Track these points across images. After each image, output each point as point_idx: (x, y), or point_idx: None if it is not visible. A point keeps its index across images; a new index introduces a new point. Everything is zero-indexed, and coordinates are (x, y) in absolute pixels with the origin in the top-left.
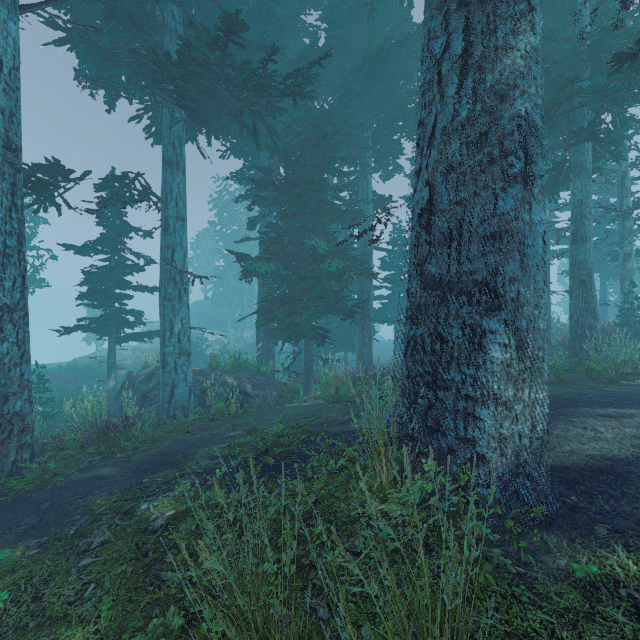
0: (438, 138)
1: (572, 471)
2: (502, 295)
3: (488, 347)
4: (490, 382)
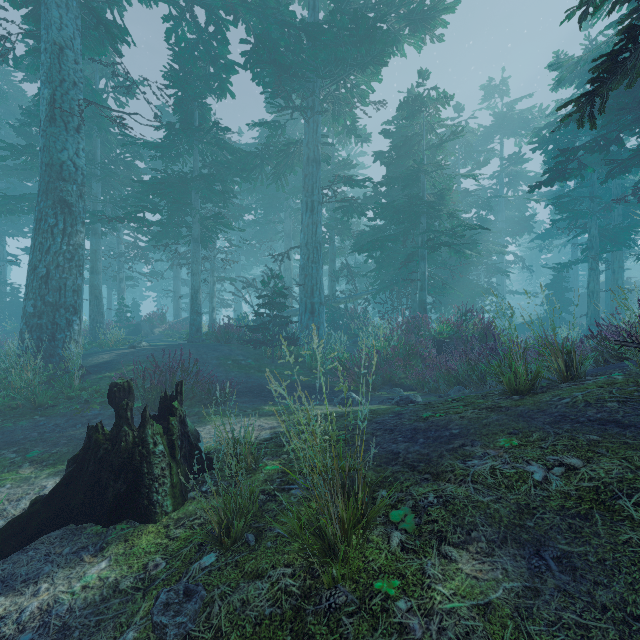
0: (52, 253)
1: (96, 365)
2: (76, 309)
3: (72, 325)
4: (73, 336)
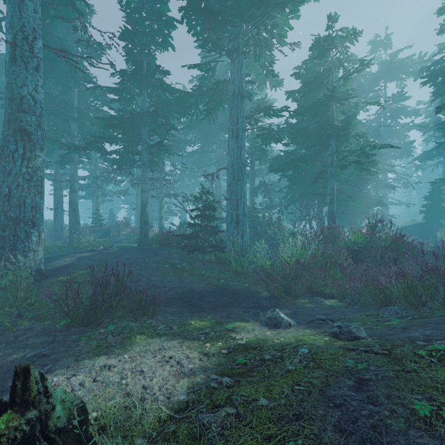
0: (13, 174)
1: (56, 268)
2: (35, 223)
3: (30, 237)
4: (31, 246)
